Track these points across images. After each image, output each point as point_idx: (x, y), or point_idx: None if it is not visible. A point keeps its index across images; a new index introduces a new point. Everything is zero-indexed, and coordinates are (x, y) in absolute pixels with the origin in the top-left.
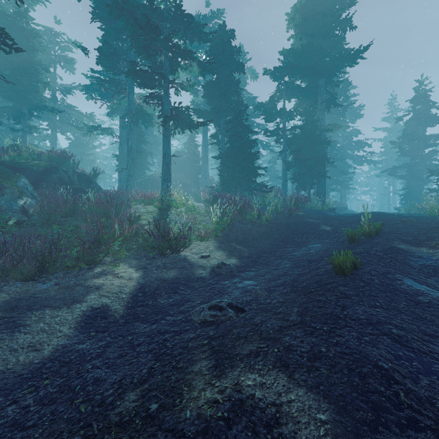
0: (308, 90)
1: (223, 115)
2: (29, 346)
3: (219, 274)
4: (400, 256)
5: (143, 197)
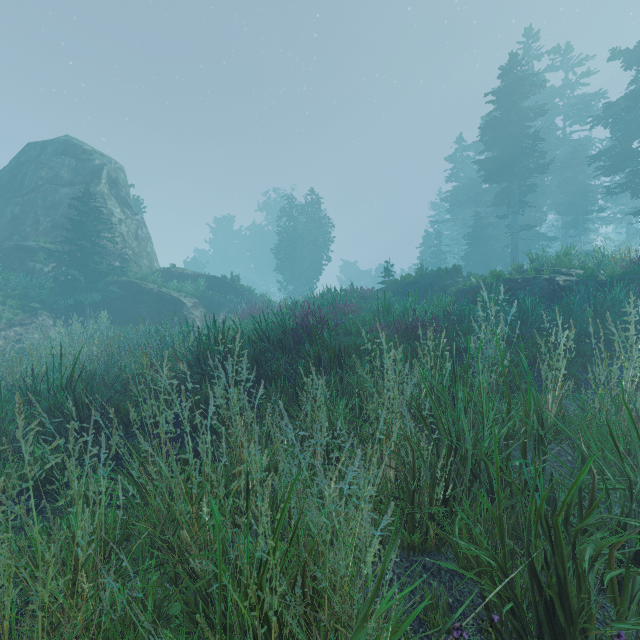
0: None
1: None
2: None
3: None
4: None
5: None
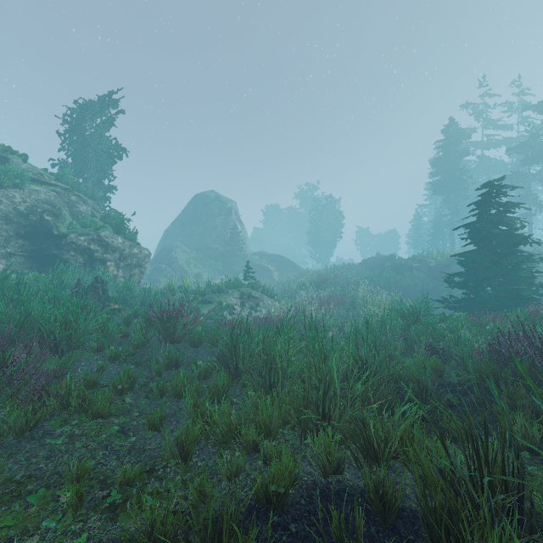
0: None
1: None
2: None
3: None
4: None
5: None
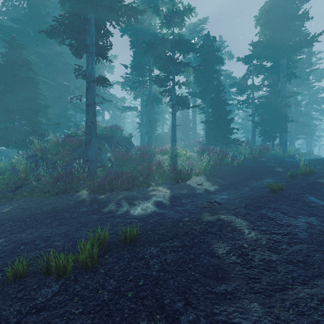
0: (272, 69)
1: (207, 94)
2: (142, 210)
3: (208, 192)
4: (317, 186)
5: (160, 151)
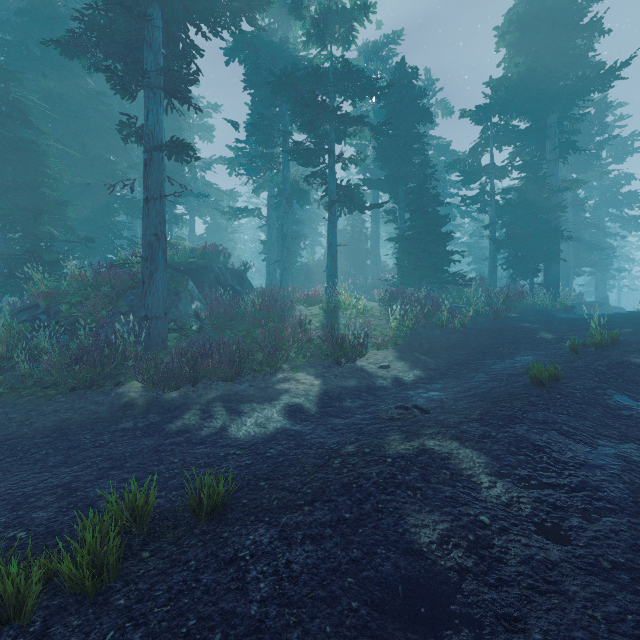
0: (530, 134)
1: (401, 183)
2: (257, 425)
3: (401, 385)
4: (630, 372)
5: (304, 297)
